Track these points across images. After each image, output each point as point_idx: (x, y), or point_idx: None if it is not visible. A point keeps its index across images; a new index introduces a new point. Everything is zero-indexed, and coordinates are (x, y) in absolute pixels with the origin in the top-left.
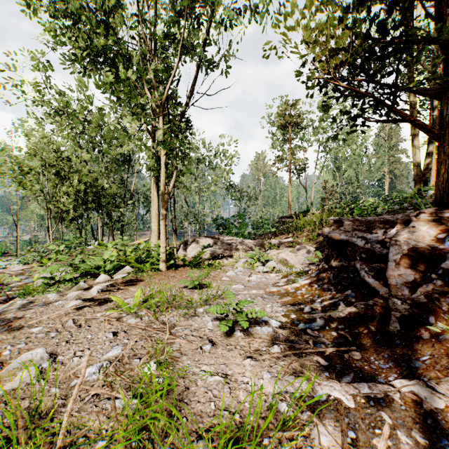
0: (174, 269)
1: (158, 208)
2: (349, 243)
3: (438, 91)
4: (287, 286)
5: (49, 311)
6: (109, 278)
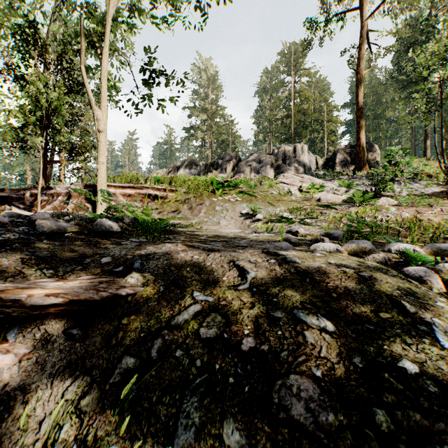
0: None
1: None
2: (10, 197)
3: None
4: None
5: None
6: None
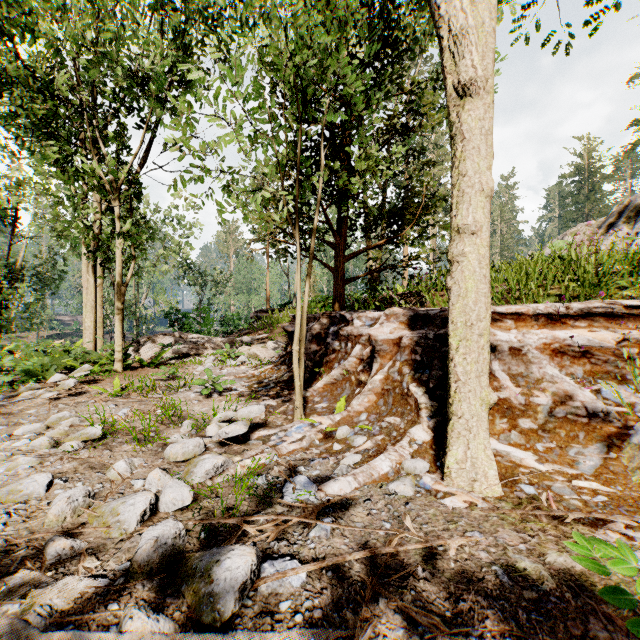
0: (132, 370)
1: (96, 299)
2: None
3: (334, 245)
4: (254, 371)
5: (22, 403)
6: (67, 377)
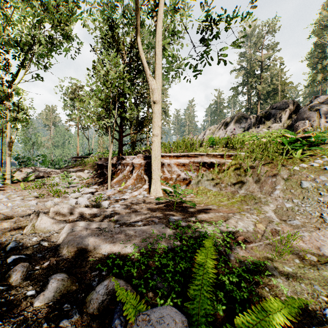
0: (16, 183)
1: None
2: (103, 165)
3: (118, 131)
4: (83, 181)
5: None
6: None
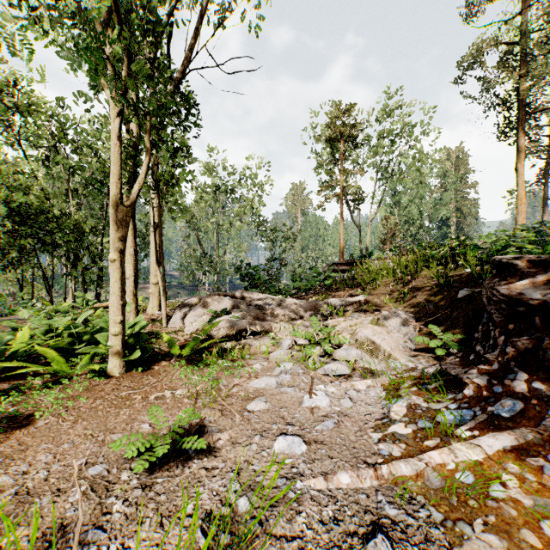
0: (143, 369)
1: (135, 245)
2: None
3: None
4: (443, 457)
5: None
6: None
